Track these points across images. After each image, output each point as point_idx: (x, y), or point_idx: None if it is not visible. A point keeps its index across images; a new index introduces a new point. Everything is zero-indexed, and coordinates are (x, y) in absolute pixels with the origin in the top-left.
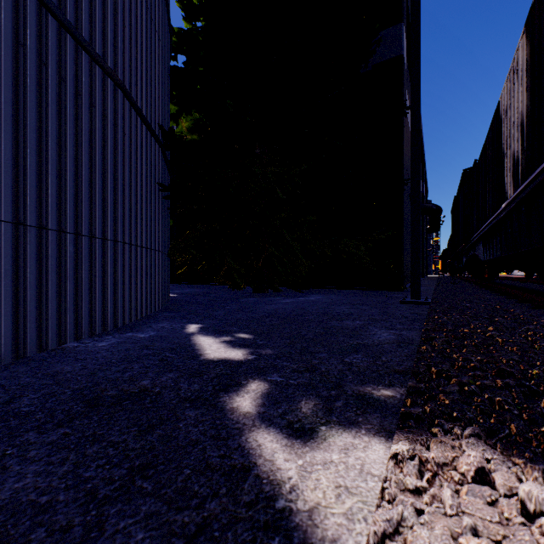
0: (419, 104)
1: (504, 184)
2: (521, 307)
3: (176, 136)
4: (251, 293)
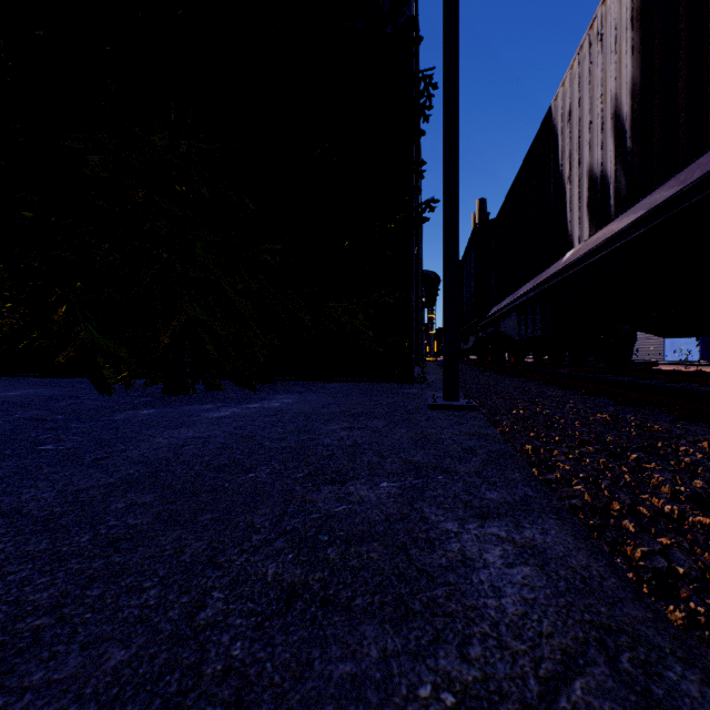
0: (457, 71)
1: (563, 225)
2: (650, 417)
3: None
4: (158, 396)
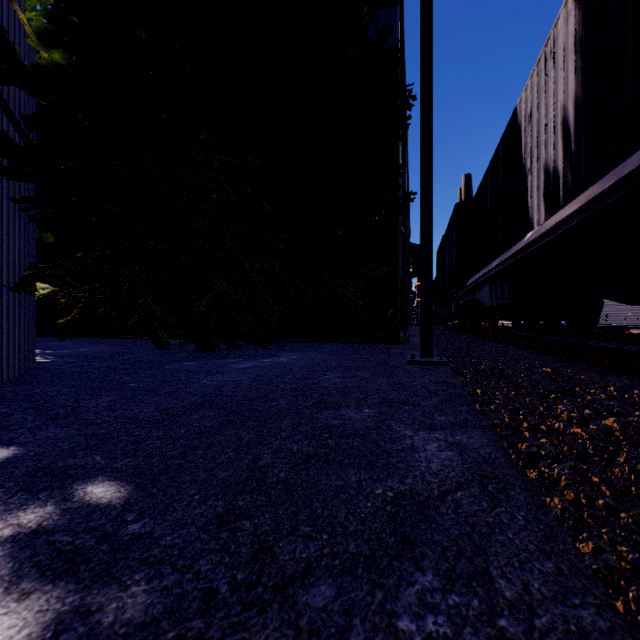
0: (431, 88)
1: (526, 209)
2: (583, 370)
3: (13, 48)
4: (192, 352)
